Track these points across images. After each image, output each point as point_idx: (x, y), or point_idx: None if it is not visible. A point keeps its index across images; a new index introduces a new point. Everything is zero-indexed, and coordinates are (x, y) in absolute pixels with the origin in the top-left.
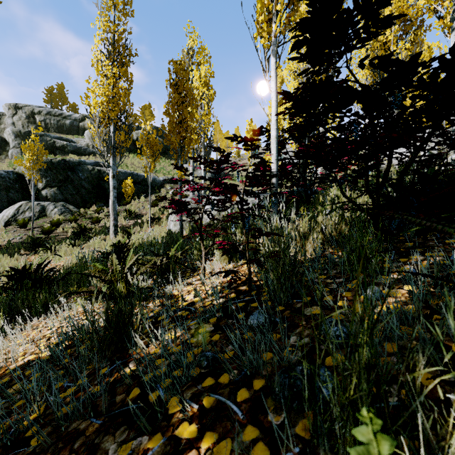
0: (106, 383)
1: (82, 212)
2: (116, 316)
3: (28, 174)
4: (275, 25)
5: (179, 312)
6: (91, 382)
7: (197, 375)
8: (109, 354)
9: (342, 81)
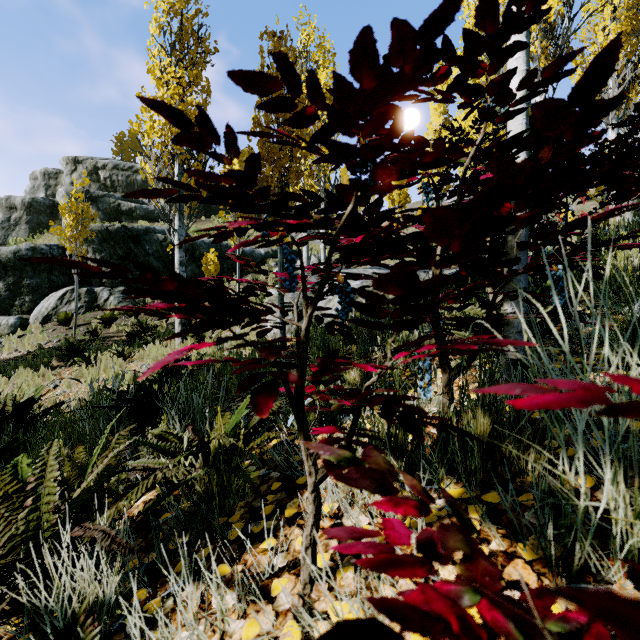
0: None
1: (149, 301)
2: None
3: (68, 247)
4: None
5: None
6: None
7: None
8: None
9: None
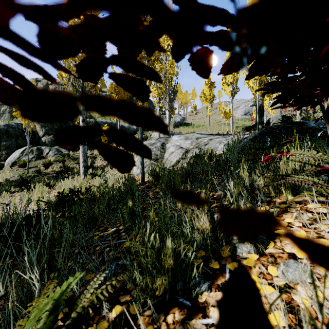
0: None
1: (71, 154)
2: None
3: (23, 123)
4: None
5: None
6: None
7: None
8: None
9: None
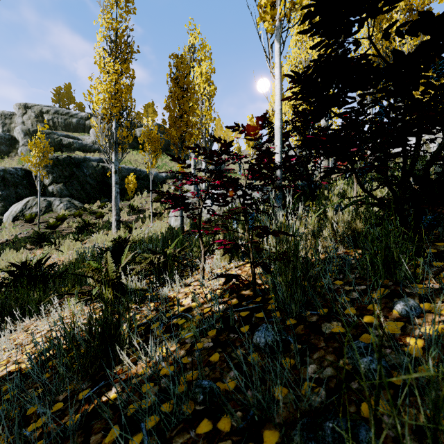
0: (84, 413)
1: (87, 207)
2: (100, 327)
3: (34, 170)
4: (279, 8)
5: (174, 319)
6: (67, 409)
7: (190, 412)
8: (93, 371)
9: (363, 53)
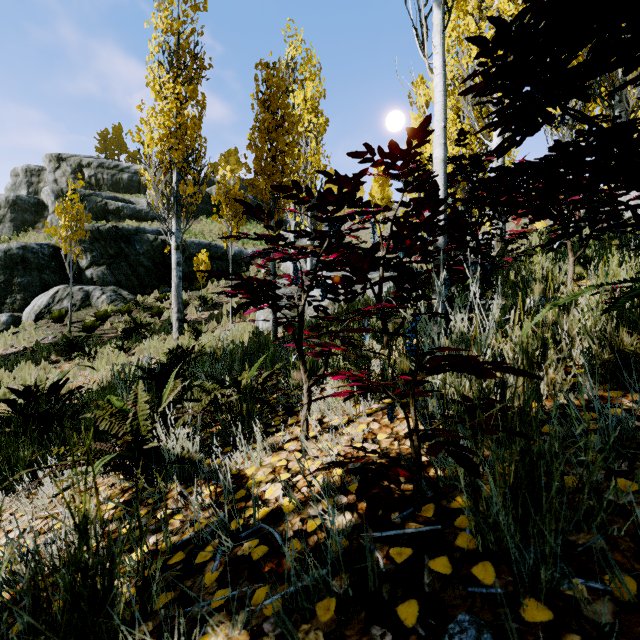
0: None
1: (140, 300)
2: (66, 587)
3: (63, 247)
4: None
5: (245, 543)
6: None
7: None
8: None
9: None
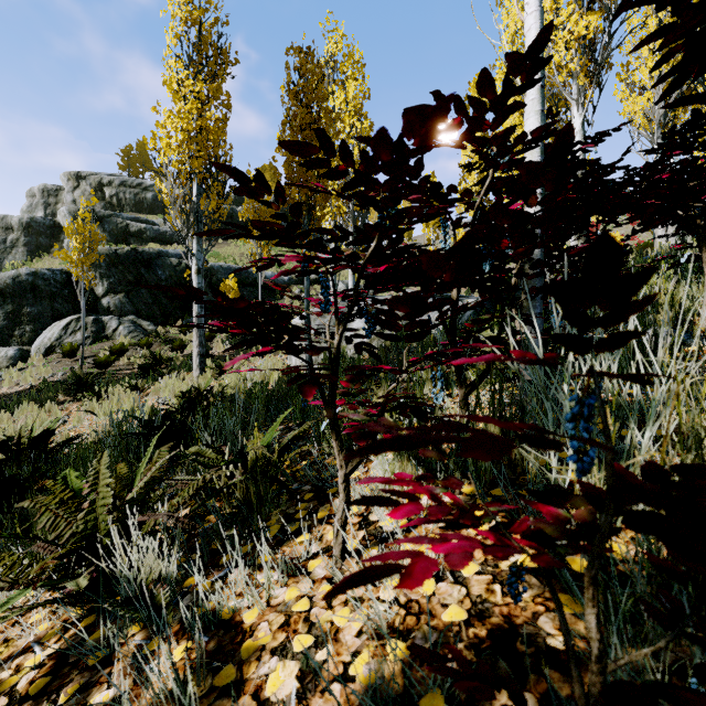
0: None
1: (162, 331)
2: None
3: (74, 272)
4: None
5: None
6: None
7: None
8: None
9: None
